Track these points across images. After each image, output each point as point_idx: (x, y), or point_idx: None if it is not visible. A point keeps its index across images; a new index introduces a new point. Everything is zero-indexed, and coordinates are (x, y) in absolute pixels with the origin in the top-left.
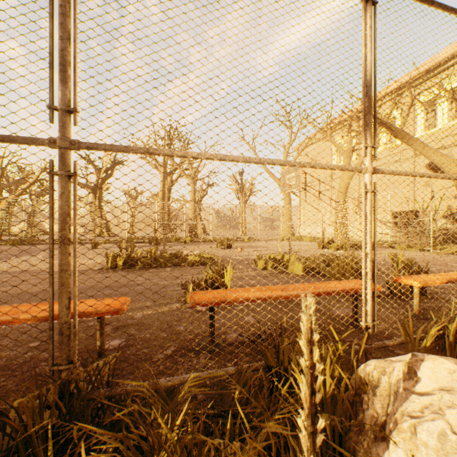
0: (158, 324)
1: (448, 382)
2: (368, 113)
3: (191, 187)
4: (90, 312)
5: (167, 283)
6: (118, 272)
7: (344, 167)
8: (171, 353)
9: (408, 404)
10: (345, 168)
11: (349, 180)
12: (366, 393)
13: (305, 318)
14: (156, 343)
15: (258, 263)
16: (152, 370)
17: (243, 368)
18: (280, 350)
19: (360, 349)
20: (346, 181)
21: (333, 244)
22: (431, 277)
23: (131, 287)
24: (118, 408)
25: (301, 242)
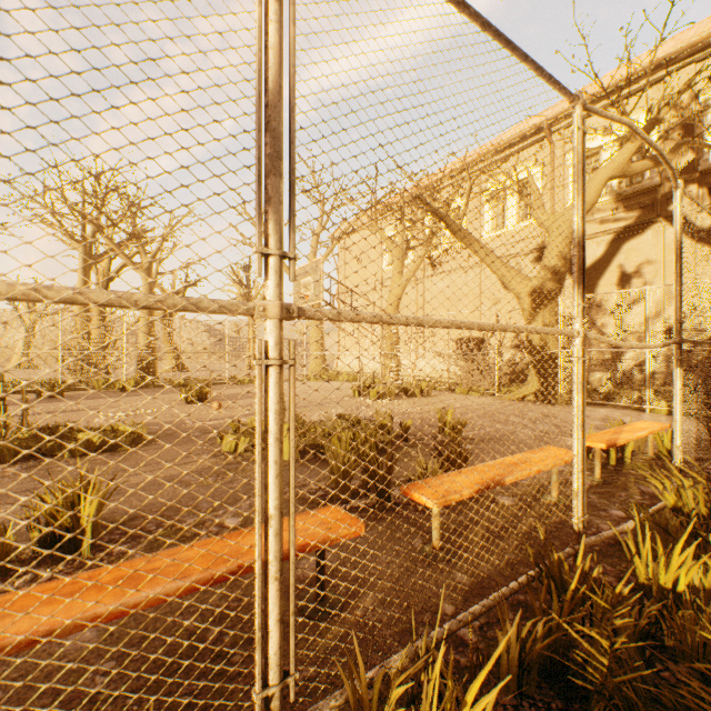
0: None
1: None
2: (271, 171)
3: (144, 286)
4: None
5: None
6: None
7: (196, 303)
8: None
9: None
10: (201, 307)
11: (401, 291)
12: None
13: None
14: None
15: (223, 441)
16: None
17: None
18: None
19: None
20: (398, 293)
21: (372, 390)
22: (461, 480)
23: None
24: None
25: (335, 383)
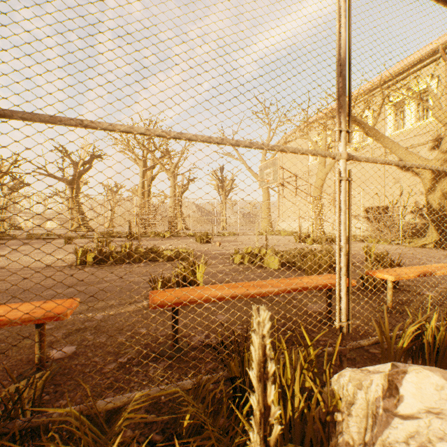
0: (118, 326)
1: (436, 401)
2: (342, 94)
3: (171, 182)
4: (22, 319)
5: (138, 280)
6: (87, 268)
7: (317, 152)
8: (126, 361)
9: (389, 431)
10: (318, 153)
11: (325, 176)
12: (340, 410)
13: (257, 337)
14: (111, 349)
15: (234, 258)
16: (89, 390)
17: (202, 381)
18: (246, 358)
19: (334, 354)
20: (322, 178)
21: (309, 238)
22: (404, 270)
23: (98, 284)
24: (35, 446)
25: (279, 236)
